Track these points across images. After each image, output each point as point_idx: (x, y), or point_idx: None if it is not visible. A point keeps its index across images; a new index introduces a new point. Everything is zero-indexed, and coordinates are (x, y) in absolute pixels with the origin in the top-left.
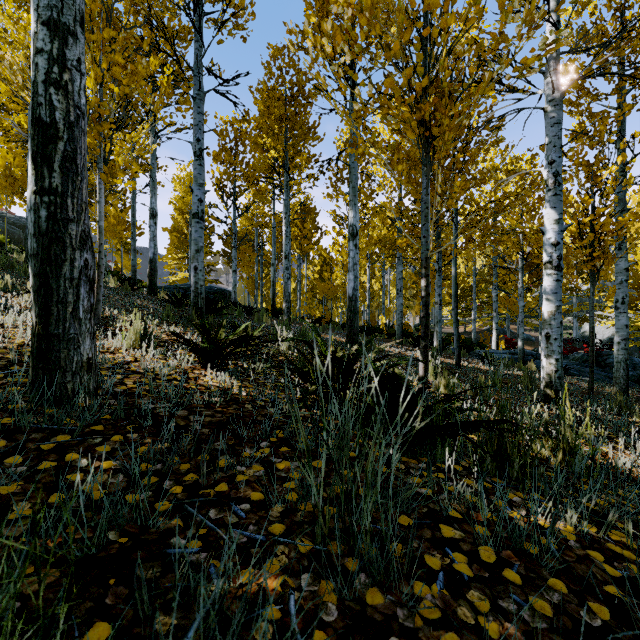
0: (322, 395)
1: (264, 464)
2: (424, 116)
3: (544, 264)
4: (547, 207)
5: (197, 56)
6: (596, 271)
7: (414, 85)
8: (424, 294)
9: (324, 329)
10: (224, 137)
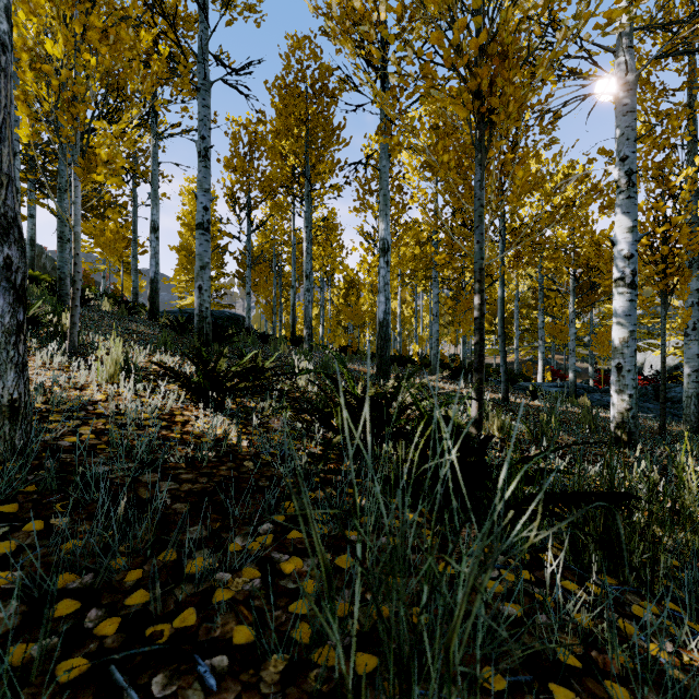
0: (353, 477)
1: (262, 565)
2: (480, 85)
3: (614, 281)
4: (618, 212)
5: (201, 38)
6: (668, 291)
7: (466, 49)
8: (478, 314)
9: (350, 359)
10: (237, 141)
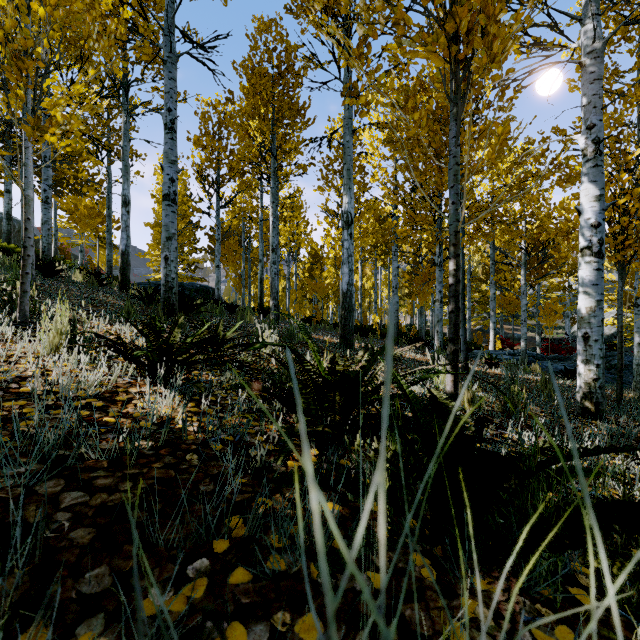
0: None
1: None
2: (459, 27)
3: (581, 250)
4: (585, 181)
5: (167, 9)
6: (625, 262)
7: None
8: (453, 281)
9: (315, 329)
10: (206, 120)
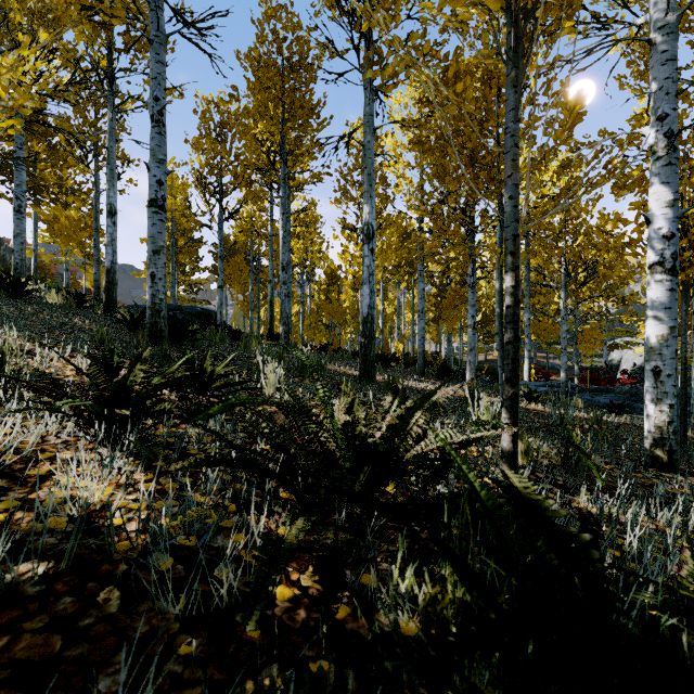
0: None
1: None
2: None
3: (650, 266)
4: (655, 183)
5: None
6: (690, 283)
7: None
8: (510, 301)
9: (331, 358)
10: (206, 120)
